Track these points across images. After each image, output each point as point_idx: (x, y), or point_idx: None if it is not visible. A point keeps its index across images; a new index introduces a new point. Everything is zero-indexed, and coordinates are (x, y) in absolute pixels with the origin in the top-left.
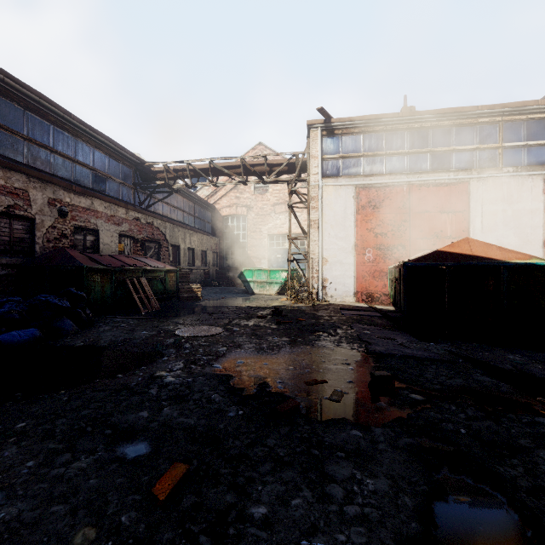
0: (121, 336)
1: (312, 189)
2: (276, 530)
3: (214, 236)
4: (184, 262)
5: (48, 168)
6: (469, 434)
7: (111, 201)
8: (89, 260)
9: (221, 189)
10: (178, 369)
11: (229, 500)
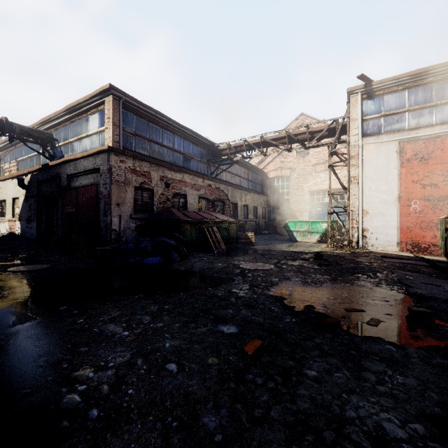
0: (205, 266)
1: (351, 149)
2: (323, 385)
3: (262, 194)
4: (240, 216)
5: (159, 156)
6: None
7: (193, 174)
8: (183, 215)
9: (269, 156)
10: (246, 289)
11: (290, 364)
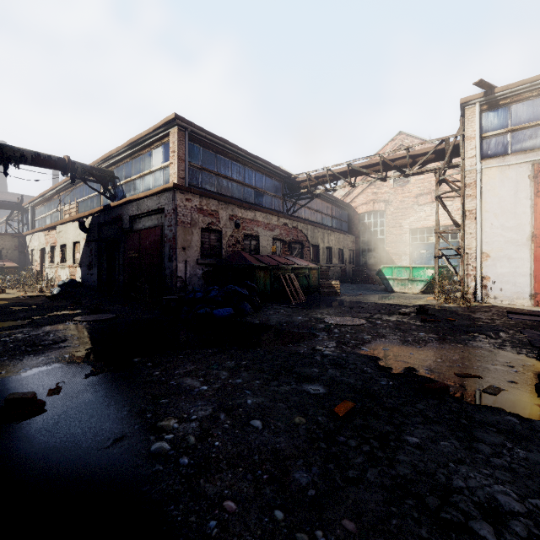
0: (283, 319)
1: (466, 175)
2: (427, 453)
3: (350, 234)
4: (322, 260)
5: (228, 192)
6: None
7: (267, 212)
8: (255, 260)
9: (357, 187)
10: (332, 346)
11: (388, 429)
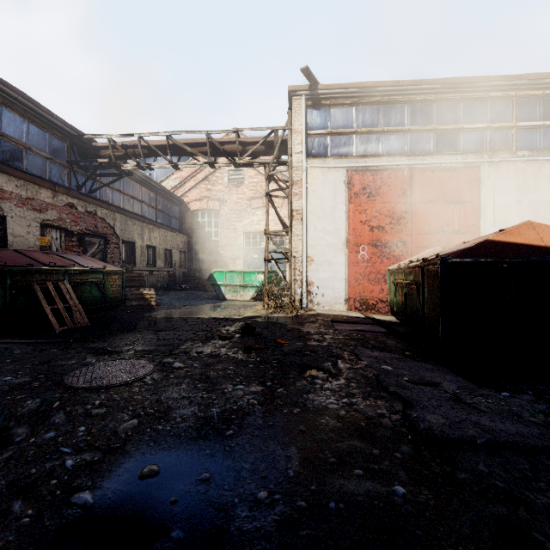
0: None
1: (294, 171)
2: None
3: (181, 233)
4: (141, 262)
5: None
6: None
7: (26, 178)
8: None
9: (190, 180)
10: None
11: None
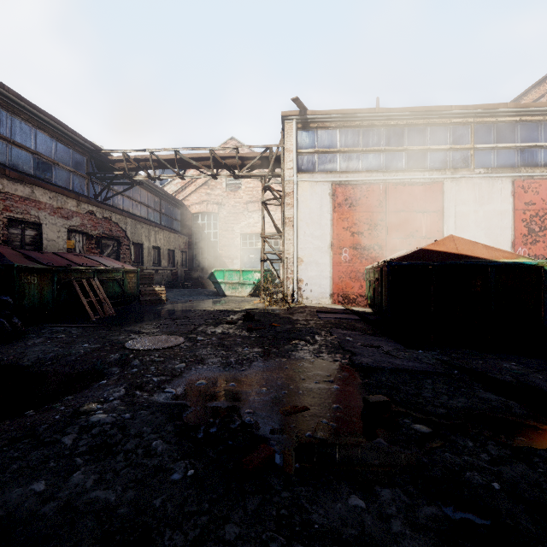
0: (52, 352)
1: (286, 184)
2: None
3: (182, 234)
4: (148, 262)
5: None
6: (505, 491)
7: (57, 190)
8: (24, 257)
9: (191, 185)
10: (116, 397)
11: None
